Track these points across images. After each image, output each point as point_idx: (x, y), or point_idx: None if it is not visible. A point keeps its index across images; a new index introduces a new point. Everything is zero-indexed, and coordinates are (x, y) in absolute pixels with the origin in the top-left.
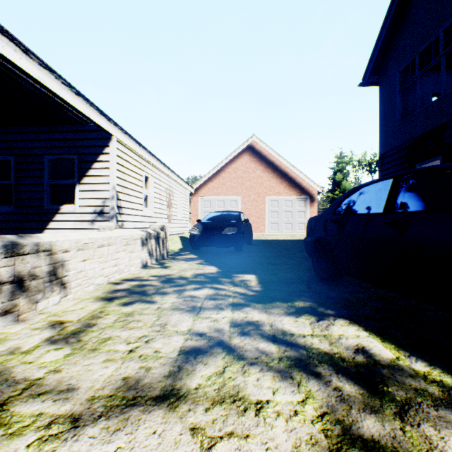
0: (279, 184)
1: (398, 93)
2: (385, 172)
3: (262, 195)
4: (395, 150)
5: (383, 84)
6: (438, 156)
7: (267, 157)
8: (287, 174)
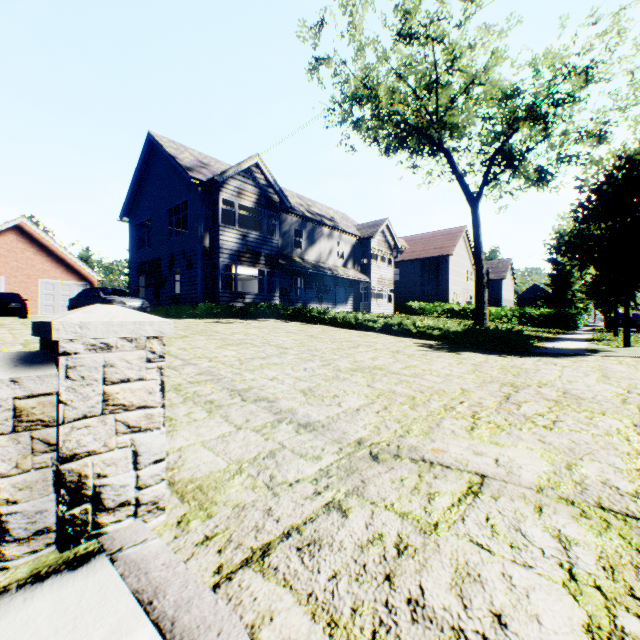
0: (56, 269)
1: (136, 236)
2: (132, 277)
3: (35, 277)
4: (135, 266)
5: (131, 226)
6: (145, 275)
7: (41, 241)
8: (66, 260)
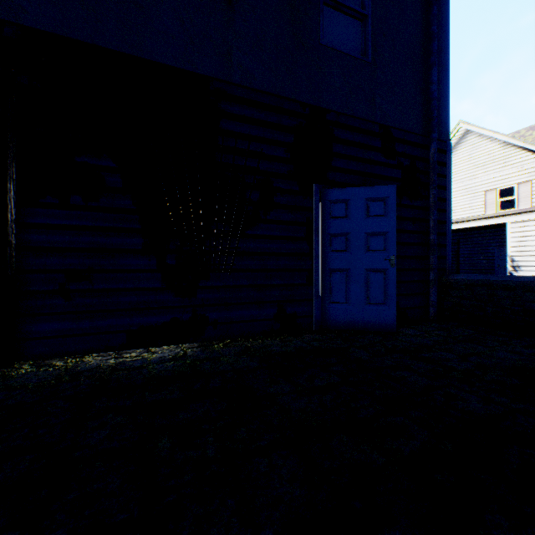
0: None
1: None
2: None
3: None
4: None
5: None
6: None
7: None
8: None
